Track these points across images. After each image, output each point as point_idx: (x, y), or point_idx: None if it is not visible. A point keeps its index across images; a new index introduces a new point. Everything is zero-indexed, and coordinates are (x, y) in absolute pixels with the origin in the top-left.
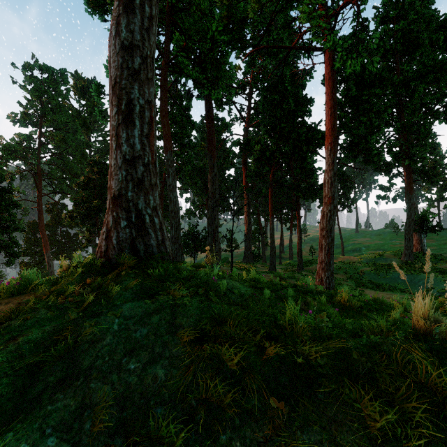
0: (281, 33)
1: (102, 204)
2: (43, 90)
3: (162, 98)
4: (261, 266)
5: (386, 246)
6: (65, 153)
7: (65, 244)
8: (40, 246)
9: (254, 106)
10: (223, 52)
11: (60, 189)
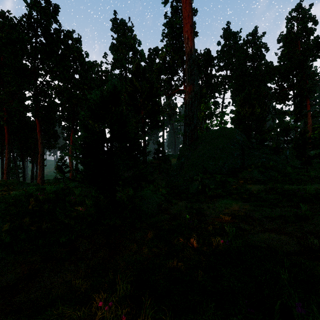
0: None
1: None
2: None
3: None
4: None
5: None
6: None
7: None
8: None
9: None
10: None
11: None
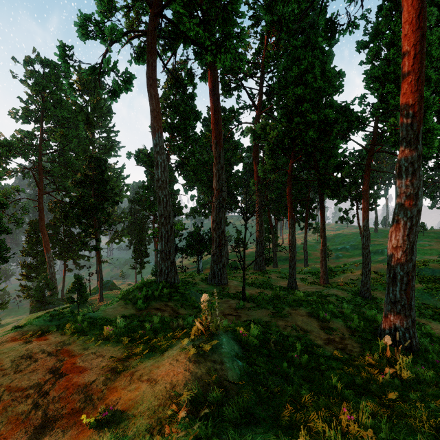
0: None
1: (100, 203)
2: (44, 85)
3: (148, 62)
4: (276, 276)
5: None
6: (67, 150)
7: (67, 243)
8: (43, 246)
9: (266, 91)
10: None
11: (62, 187)
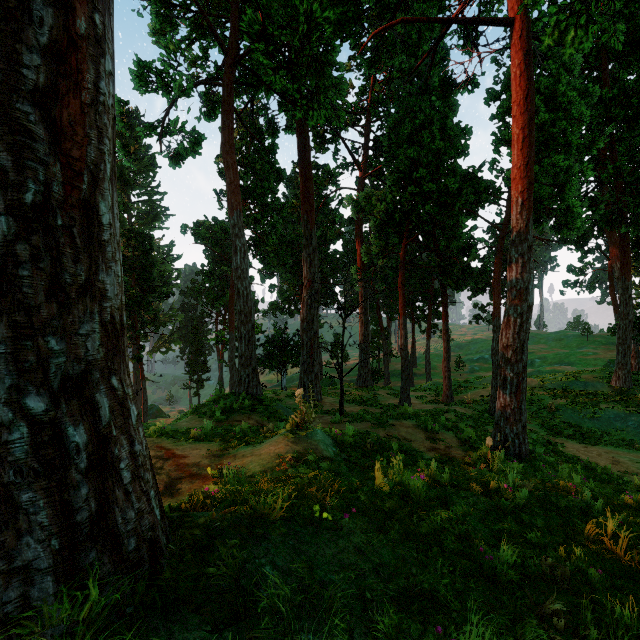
0: (425, 8)
1: (143, 296)
2: None
3: (224, 123)
4: (386, 393)
5: (573, 358)
6: None
7: None
8: None
9: (374, 145)
10: (327, 45)
11: None
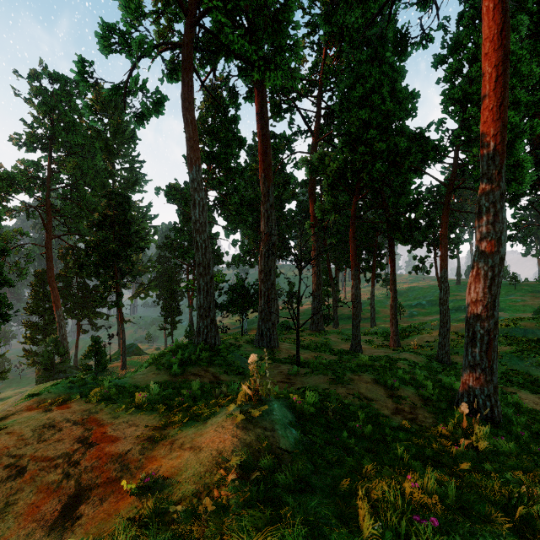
0: None
1: (122, 250)
2: (53, 104)
3: (184, 80)
4: (337, 338)
5: (503, 305)
6: (81, 184)
7: (82, 298)
8: (51, 302)
9: (325, 113)
10: (284, 4)
11: (76, 230)
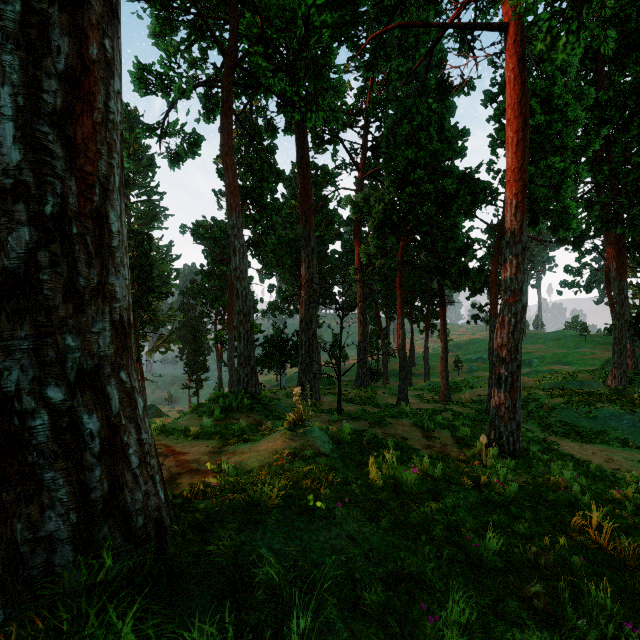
0: (422, 12)
1: (142, 296)
2: None
3: (224, 125)
4: (384, 392)
5: (571, 358)
6: None
7: None
8: None
9: (372, 145)
10: (325, 47)
11: None
